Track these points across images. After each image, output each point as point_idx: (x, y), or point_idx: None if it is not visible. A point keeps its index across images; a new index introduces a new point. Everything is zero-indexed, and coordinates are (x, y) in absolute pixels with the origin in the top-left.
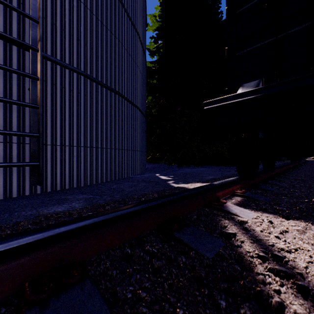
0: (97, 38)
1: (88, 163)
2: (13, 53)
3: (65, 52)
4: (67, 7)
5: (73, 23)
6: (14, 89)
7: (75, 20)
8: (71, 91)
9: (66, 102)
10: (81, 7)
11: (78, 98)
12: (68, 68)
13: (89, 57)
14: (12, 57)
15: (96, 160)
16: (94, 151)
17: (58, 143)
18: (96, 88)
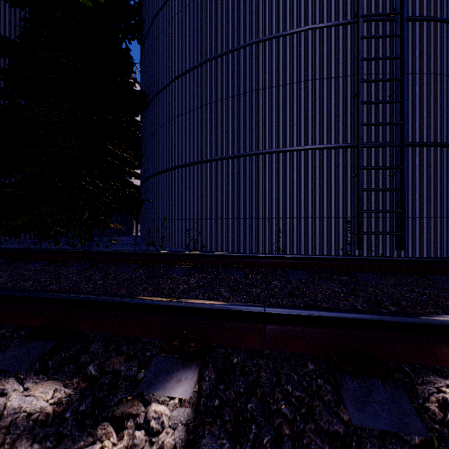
0: (448, 97)
1: (437, 234)
2: (379, 153)
3: (415, 133)
4: (417, 89)
5: (422, 101)
6: (380, 178)
7: (424, 97)
8: (421, 166)
9: (416, 178)
10: (430, 79)
11: (427, 170)
12: (418, 146)
13: (438, 124)
14: (378, 156)
15: (447, 231)
16: (444, 221)
17: (409, 216)
18: (447, 153)
